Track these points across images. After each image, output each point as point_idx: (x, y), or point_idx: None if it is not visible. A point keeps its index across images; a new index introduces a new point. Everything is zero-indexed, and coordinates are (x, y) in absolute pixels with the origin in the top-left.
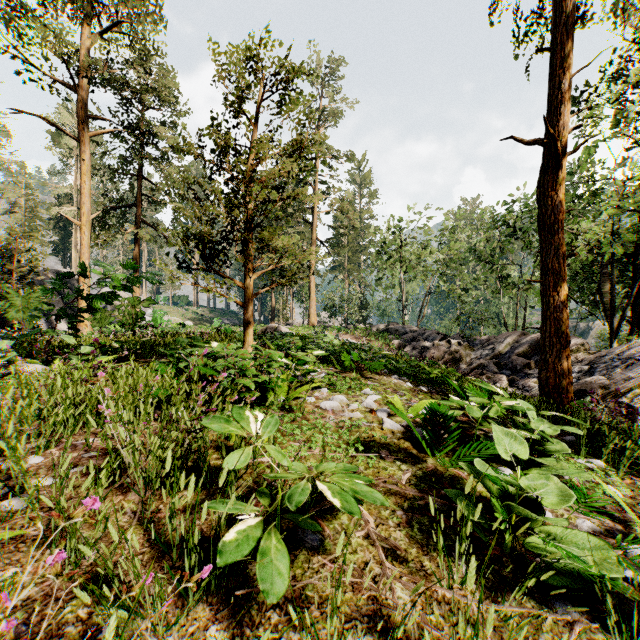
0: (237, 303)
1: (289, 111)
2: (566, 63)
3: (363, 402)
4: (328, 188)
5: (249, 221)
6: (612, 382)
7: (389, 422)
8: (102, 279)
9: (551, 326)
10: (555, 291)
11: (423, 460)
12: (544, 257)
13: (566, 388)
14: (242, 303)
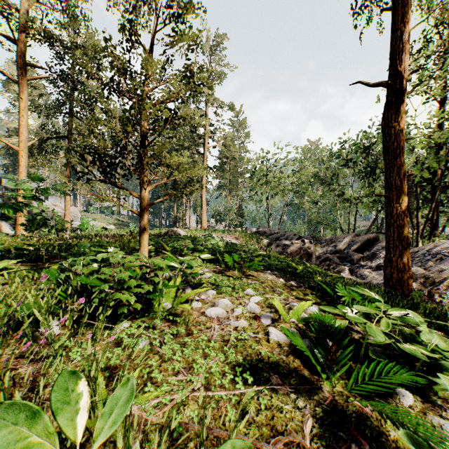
0: (133, 212)
1: (179, 41)
2: (407, 19)
3: (247, 306)
4: (215, 129)
5: (143, 138)
6: (429, 273)
7: (275, 333)
8: (13, 190)
9: (394, 231)
10: (398, 203)
11: (318, 386)
12: (388, 176)
13: (407, 281)
14: (138, 212)
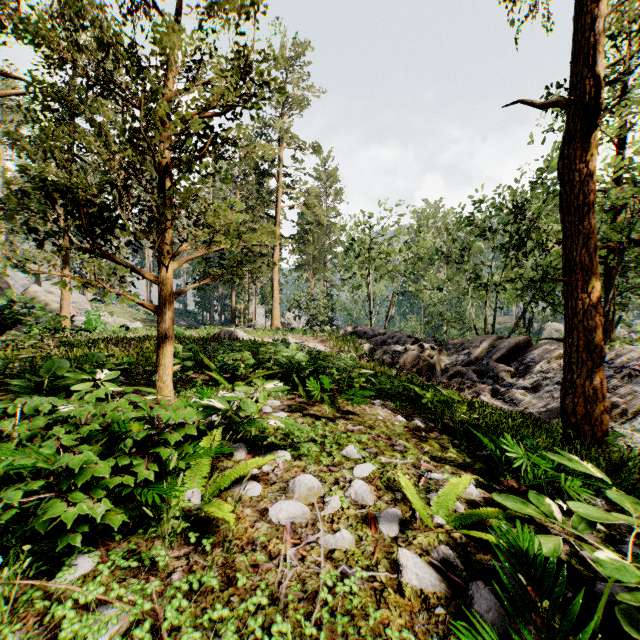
0: (145, 306)
1: (226, 5)
2: None
3: (349, 488)
4: (293, 181)
5: (160, 174)
6: (617, 397)
7: (413, 568)
8: None
9: (579, 338)
10: (585, 292)
11: None
12: (568, 248)
13: (599, 418)
14: (154, 306)
